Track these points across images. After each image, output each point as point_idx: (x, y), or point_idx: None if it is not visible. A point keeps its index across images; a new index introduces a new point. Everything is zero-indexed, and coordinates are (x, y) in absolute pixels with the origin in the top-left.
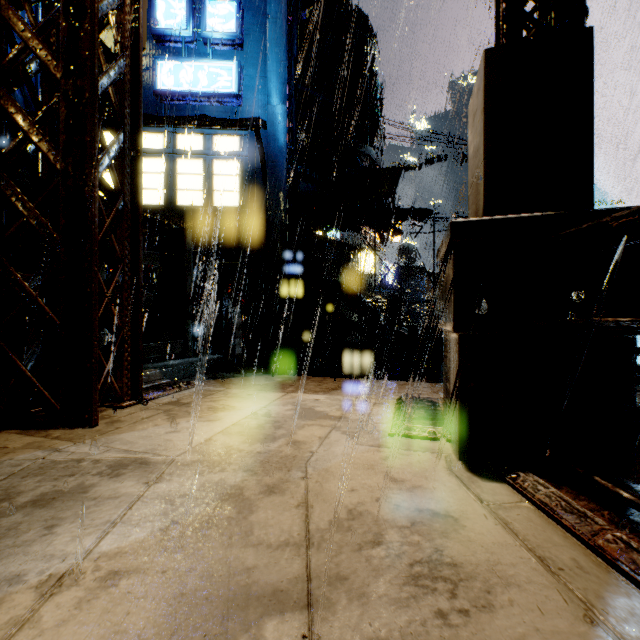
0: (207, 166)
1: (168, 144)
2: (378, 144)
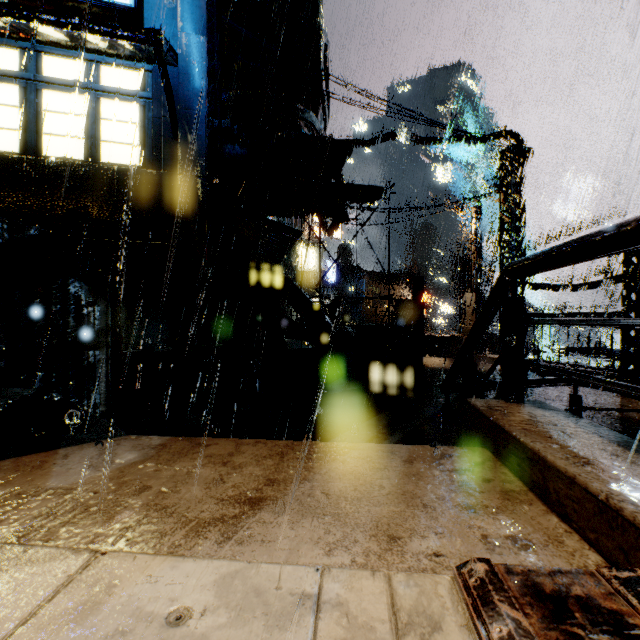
0: (90, 105)
1: (27, 66)
2: (322, 114)
